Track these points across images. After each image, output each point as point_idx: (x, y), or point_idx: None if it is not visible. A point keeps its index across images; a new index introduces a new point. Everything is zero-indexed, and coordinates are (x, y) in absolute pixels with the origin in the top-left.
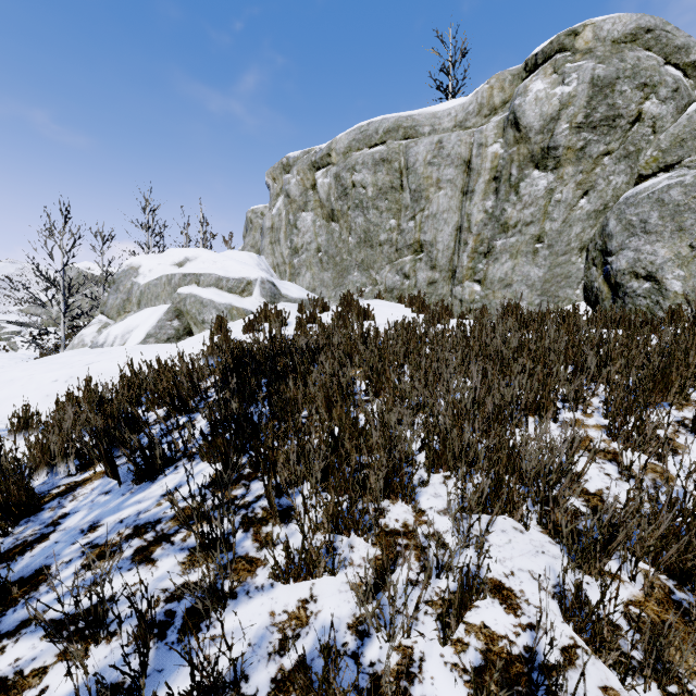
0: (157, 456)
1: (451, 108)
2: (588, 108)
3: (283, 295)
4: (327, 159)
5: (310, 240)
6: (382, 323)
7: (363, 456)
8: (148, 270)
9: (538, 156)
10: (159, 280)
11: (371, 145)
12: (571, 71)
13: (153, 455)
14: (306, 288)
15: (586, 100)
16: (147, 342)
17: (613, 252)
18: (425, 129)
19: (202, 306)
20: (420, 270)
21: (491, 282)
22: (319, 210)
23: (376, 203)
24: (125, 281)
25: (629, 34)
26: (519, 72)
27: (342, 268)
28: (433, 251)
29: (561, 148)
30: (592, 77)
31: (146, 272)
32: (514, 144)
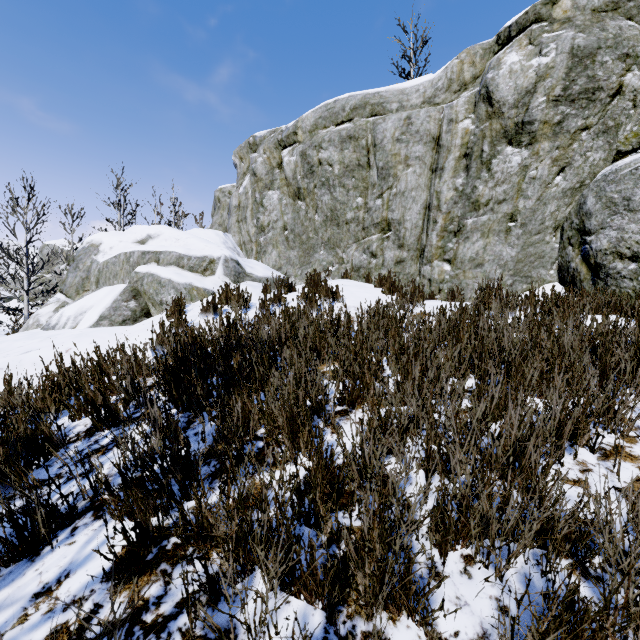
0: (39, 520)
1: (420, 84)
2: (567, 80)
3: (247, 274)
4: (294, 137)
5: (276, 219)
6: (351, 306)
7: (341, 511)
8: (109, 247)
9: (512, 131)
10: (117, 257)
11: (337, 122)
12: (549, 41)
13: (34, 519)
14: (272, 266)
15: (565, 71)
16: (100, 324)
17: (593, 231)
18: (393, 106)
19: (160, 286)
20: (387, 249)
21: (461, 261)
22: (285, 188)
23: (343, 181)
24: (85, 258)
25: (610, 2)
26: (490, 46)
27: (308, 246)
28: (401, 230)
29: (537, 122)
30: (571, 47)
31: (106, 249)
32: (487, 119)
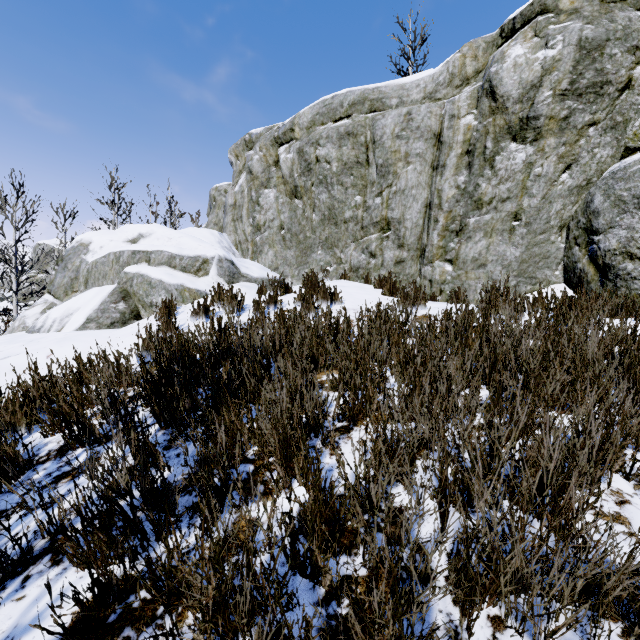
0: None
1: (420, 79)
2: (574, 73)
3: (242, 274)
4: (290, 134)
5: (273, 217)
6: (350, 308)
7: (342, 555)
8: (99, 246)
9: (516, 127)
10: (106, 257)
11: (335, 118)
12: (555, 32)
13: None
14: (268, 267)
15: (572, 64)
16: (86, 327)
17: (601, 231)
18: (393, 102)
19: (150, 287)
20: (387, 248)
21: (463, 261)
22: (282, 187)
23: (341, 179)
24: (74, 258)
25: None
26: (493, 39)
27: (305, 246)
28: (401, 229)
29: (543, 118)
30: (579, 39)
31: (96, 249)
32: (490, 114)
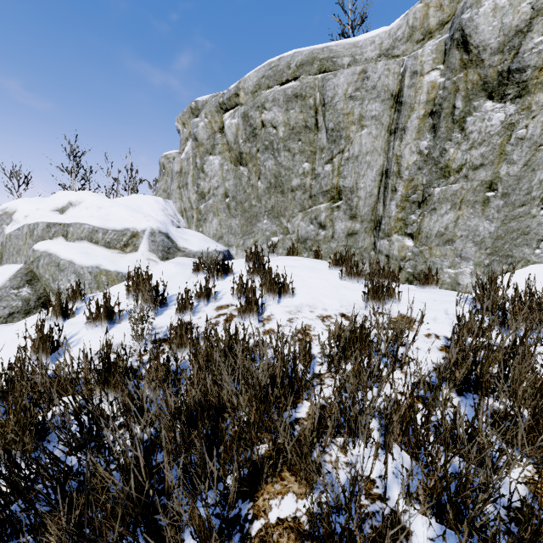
0: None
1: (375, 35)
2: None
3: (179, 248)
4: (235, 99)
5: (217, 185)
6: (305, 303)
7: None
8: (23, 216)
9: (494, 82)
10: (20, 230)
11: (282, 81)
12: None
13: None
14: (212, 235)
15: None
16: None
17: None
18: (344, 60)
19: (58, 269)
20: (338, 219)
21: (426, 236)
22: (226, 153)
23: (288, 145)
24: None
25: None
26: None
27: (250, 214)
28: (353, 199)
29: (530, 69)
30: None
31: (20, 218)
32: (461, 68)
